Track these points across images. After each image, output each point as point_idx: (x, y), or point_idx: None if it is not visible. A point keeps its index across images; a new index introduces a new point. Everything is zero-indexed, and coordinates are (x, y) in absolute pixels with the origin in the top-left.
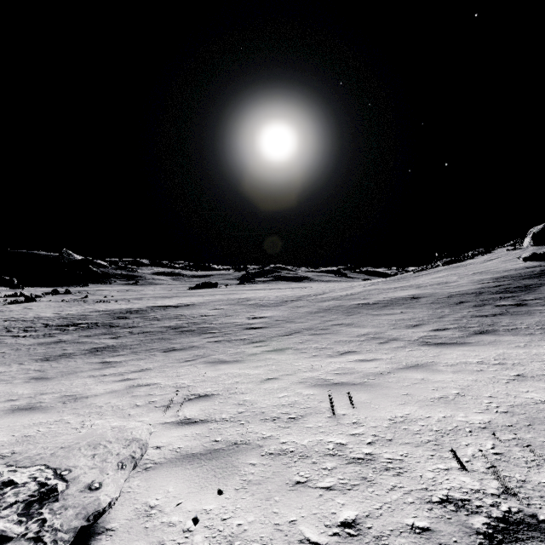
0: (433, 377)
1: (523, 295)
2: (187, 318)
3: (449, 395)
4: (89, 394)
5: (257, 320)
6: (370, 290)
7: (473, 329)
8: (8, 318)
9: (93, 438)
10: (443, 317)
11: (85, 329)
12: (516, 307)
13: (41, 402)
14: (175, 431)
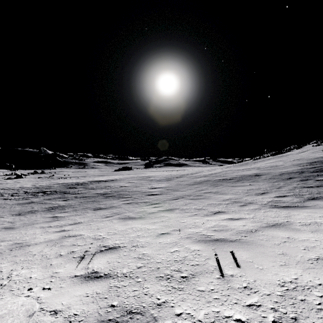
0: (296, 236)
1: None
2: (111, 188)
3: None
4: (32, 243)
5: (155, 189)
6: (226, 171)
7: (306, 196)
8: (4, 188)
9: None
10: (280, 187)
11: (48, 194)
12: None
13: None
14: (79, 288)
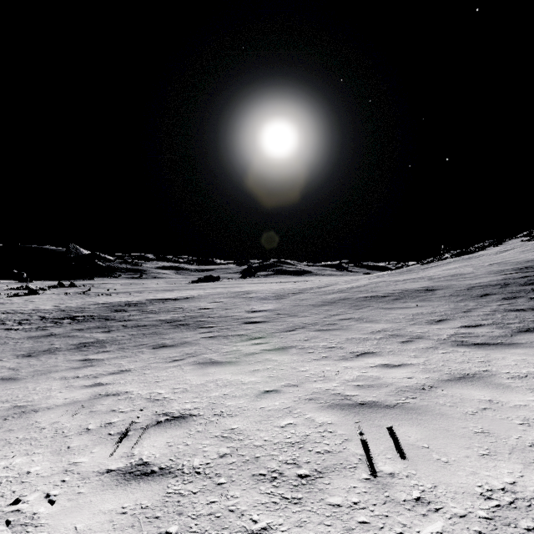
0: (505, 398)
1: None
2: (185, 311)
3: None
4: (43, 406)
5: (257, 314)
6: (376, 283)
7: (515, 326)
8: (7, 311)
9: None
10: (469, 311)
11: (80, 322)
12: None
13: None
14: (112, 495)
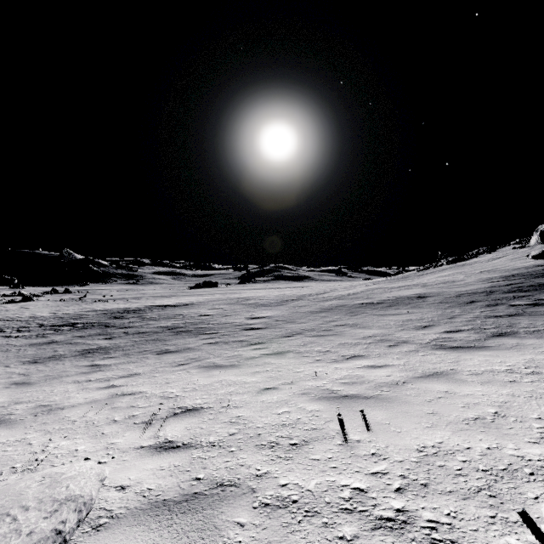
0: (458, 390)
1: (538, 294)
2: (185, 317)
3: (485, 415)
4: (66, 405)
5: (257, 320)
6: (373, 289)
7: (490, 331)
8: (3, 318)
9: (2, 501)
10: (454, 317)
11: (80, 329)
12: (533, 307)
13: (11, 413)
14: (150, 460)
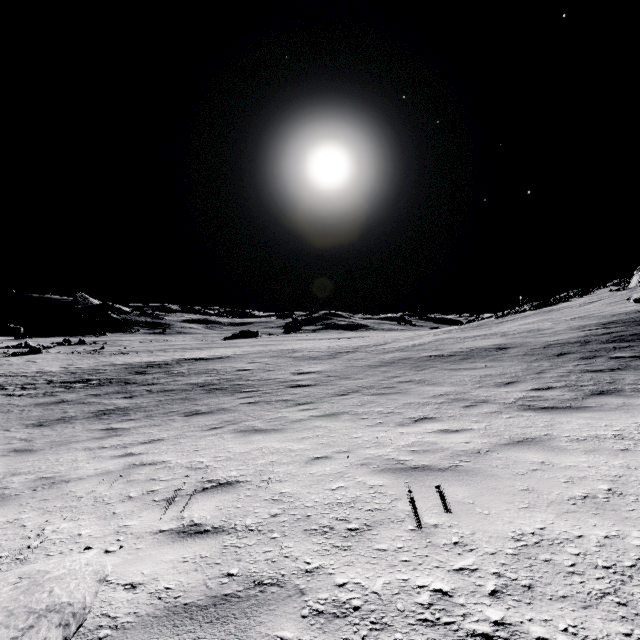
0: (557, 460)
1: None
2: (219, 373)
3: (596, 493)
4: (73, 477)
5: (304, 376)
6: (442, 340)
7: (589, 389)
8: (6, 373)
9: None
10: (542, 372)
11: (95, 386)
12: (639, 360)
13: (6, 487)
14: (170, 549)
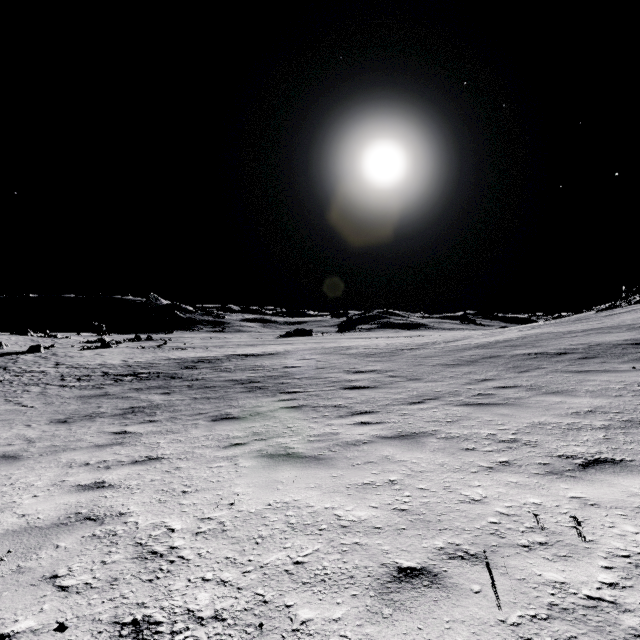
0: None
1: None
2: (265, 369)
3: None
4: None
5: (361, 375)
6: (536, 335)
7: None
8: (72, 365)
9: None
10: None
11: (142, 380)
12: None
13: None
14: None
